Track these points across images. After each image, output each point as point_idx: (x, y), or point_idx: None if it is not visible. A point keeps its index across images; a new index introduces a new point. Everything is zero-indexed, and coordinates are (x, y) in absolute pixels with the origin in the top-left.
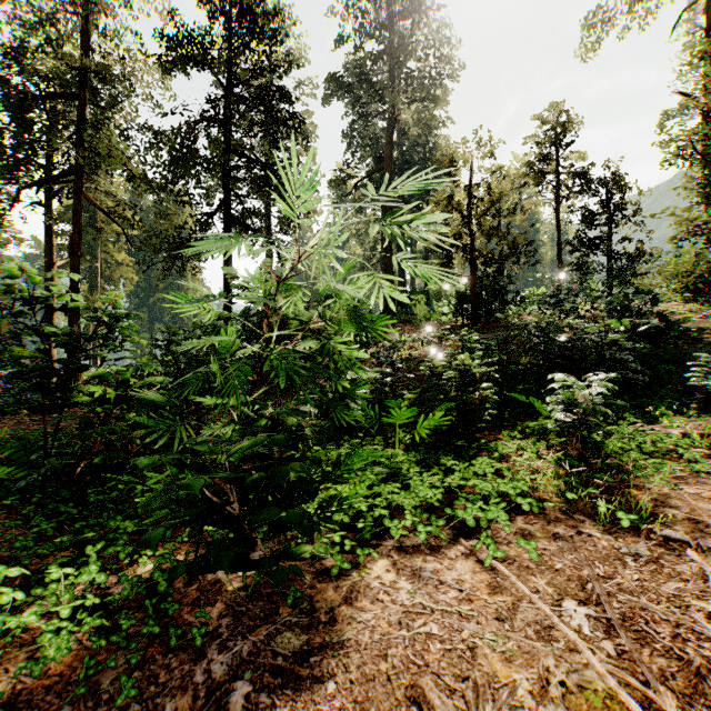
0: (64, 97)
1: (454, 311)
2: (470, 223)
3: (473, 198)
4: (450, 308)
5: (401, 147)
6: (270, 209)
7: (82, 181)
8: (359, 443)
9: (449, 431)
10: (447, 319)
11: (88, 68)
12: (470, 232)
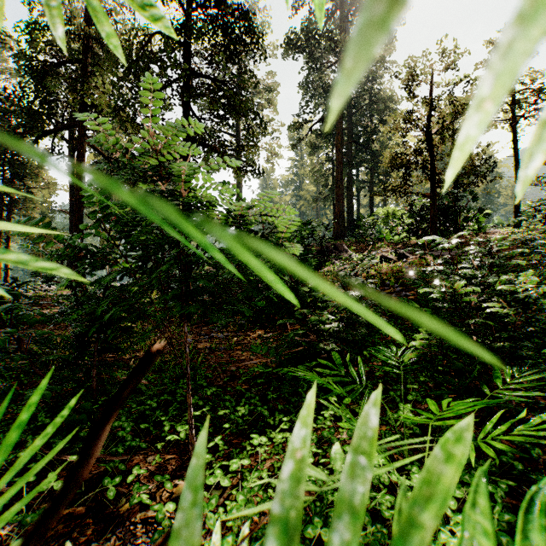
0: (72, 62)
1: (408, 231)
2: (431, 138)
3: (435, 111)
4: (403, 227)
5: (349, 95)
6: (240, 154)
7: (85, 130)
8: (334, 432)
9: (490, 407)
10: (399, 239)
11: (89, 36)
12: (429, 149)
